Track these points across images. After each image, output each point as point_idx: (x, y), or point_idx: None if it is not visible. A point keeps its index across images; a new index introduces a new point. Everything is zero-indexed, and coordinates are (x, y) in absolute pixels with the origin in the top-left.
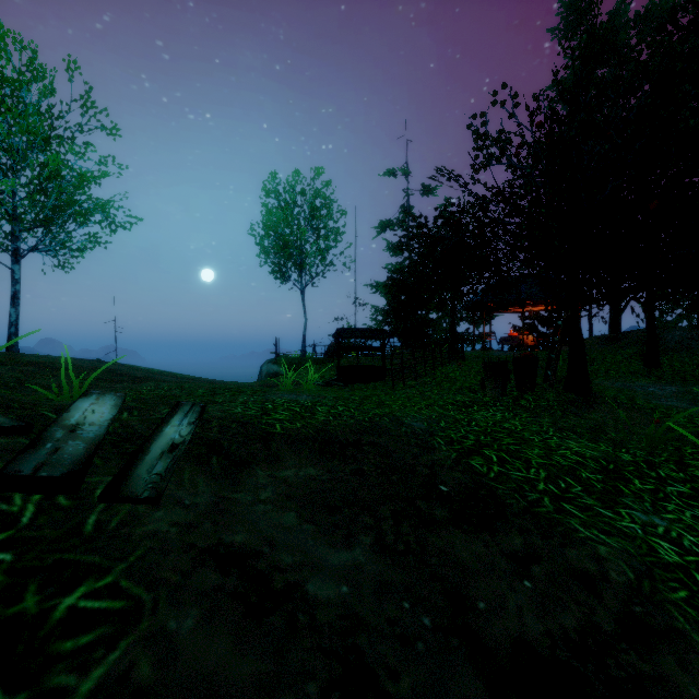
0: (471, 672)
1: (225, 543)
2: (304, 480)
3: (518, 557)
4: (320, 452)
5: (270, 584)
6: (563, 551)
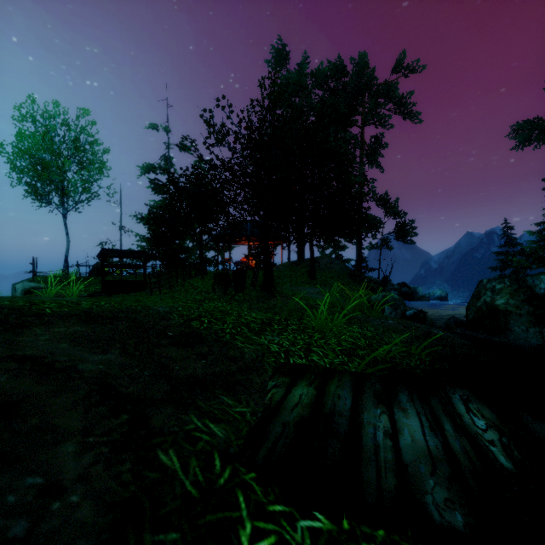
0: (165, 384)
1: (19, 354)
2: (73, 332)
3: (203, 354)
4: (85, 321)
5: (54, 366)
6: (227, 351)
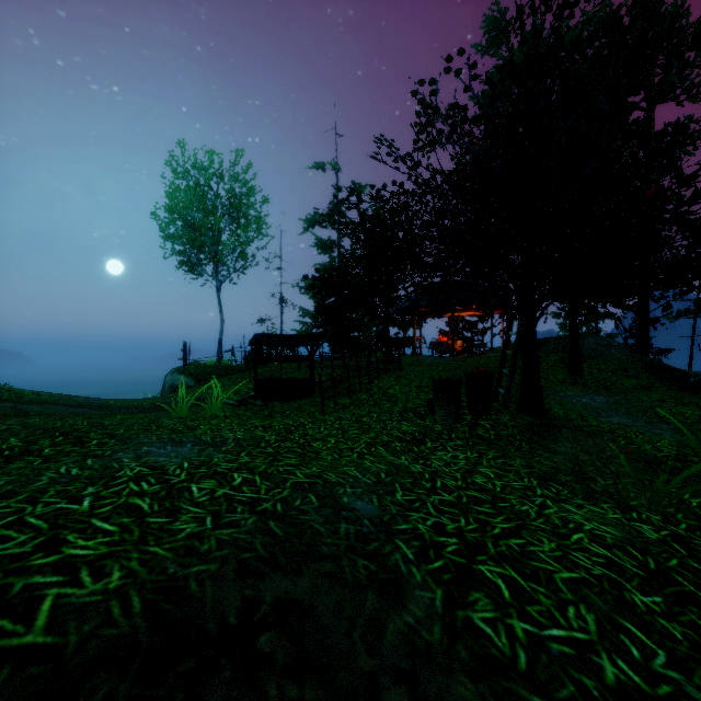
0: None
1: None
2: None
3: None
4: None
5: None
6: None
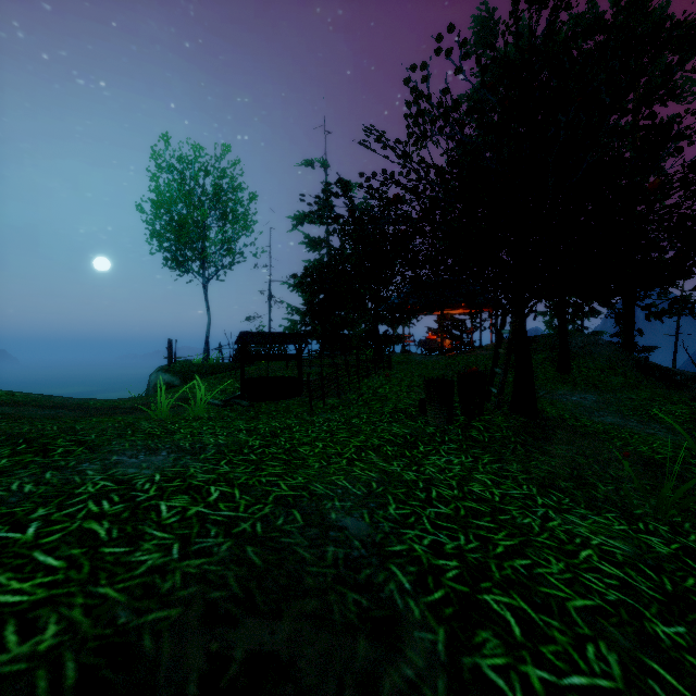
0: None
1: None
2: None
3: None
4: None
5: None
6: None
